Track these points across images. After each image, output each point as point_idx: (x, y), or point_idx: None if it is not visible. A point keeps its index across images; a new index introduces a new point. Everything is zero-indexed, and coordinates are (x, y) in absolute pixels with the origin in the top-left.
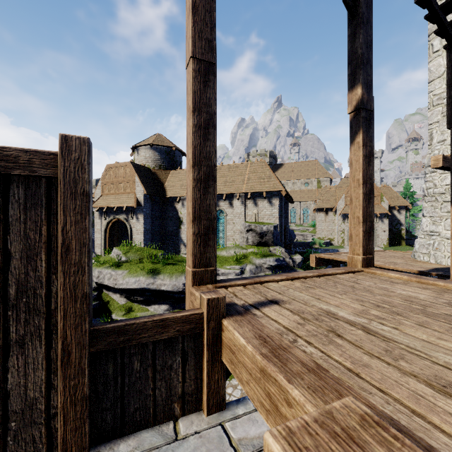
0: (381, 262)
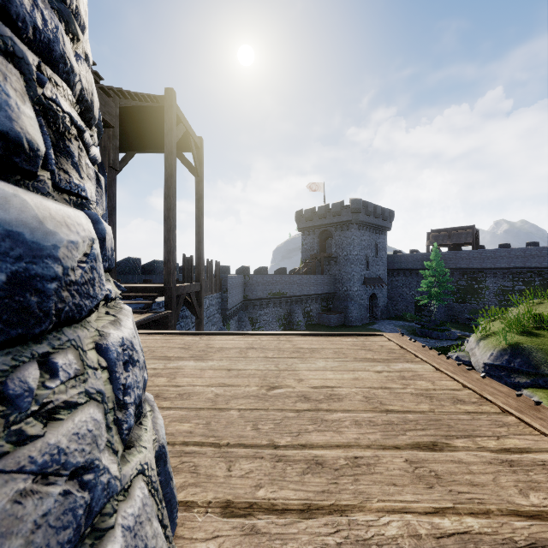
0: (222, 346)
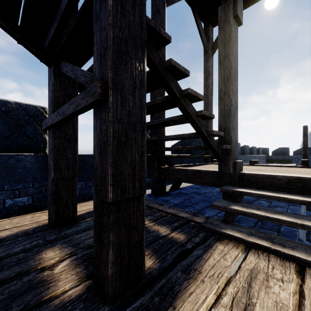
0: None
